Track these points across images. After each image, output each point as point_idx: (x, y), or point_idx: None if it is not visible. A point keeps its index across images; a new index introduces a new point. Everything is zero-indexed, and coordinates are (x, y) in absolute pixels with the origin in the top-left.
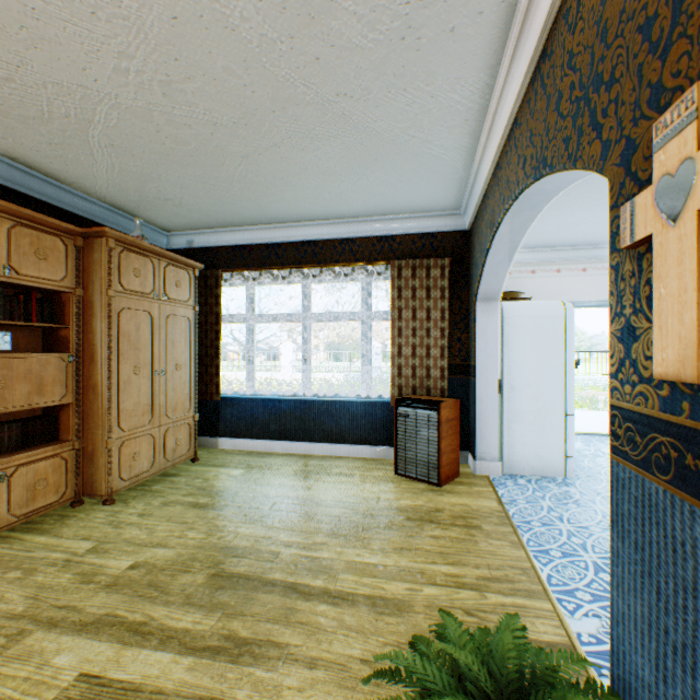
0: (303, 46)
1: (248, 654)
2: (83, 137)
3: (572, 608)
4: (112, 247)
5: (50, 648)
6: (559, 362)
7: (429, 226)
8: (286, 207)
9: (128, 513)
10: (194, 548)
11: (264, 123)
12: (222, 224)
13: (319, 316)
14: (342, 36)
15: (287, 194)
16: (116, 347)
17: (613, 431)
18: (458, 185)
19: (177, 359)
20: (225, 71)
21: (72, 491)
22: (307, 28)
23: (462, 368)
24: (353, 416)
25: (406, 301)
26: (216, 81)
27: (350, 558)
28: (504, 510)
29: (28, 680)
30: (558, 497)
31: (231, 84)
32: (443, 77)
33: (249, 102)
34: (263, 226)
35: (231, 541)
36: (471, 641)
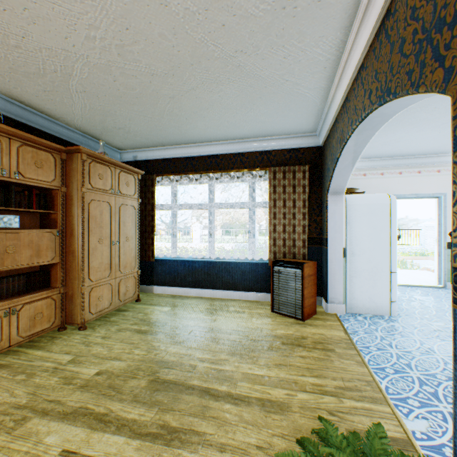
0: (214, 16)
1: (177, 439)
2: (66, 86)
3: (406, 412)
4: (84, 159)
5: (43, 430)
6: (386, 236)
7: (294, 144)
8: (198, 132)
9: (95, 336)
10: (138, 361)
11: (185, 73)
12: (156, 145)
13: (220, 205)
14: (241, 8)
15: (199, 123)
16: (87, 225)
17: (456, 287)
18: (316, 115)
19: (127, 234)
20: (160, 36)
21: (59, 321)
22: (217, 3)
23: (317, 240)
24: (243, 272)
25: (279, 194)
26: (153, 44)
27: (245, 370)
28: (350, 338)
29: (28, 454)
30: (387, 329)
31: (164, 46)
32: (311, 36)
33: (176, 58)
34: (182, 146)
35: (163, 357)
36: (350, 446)
